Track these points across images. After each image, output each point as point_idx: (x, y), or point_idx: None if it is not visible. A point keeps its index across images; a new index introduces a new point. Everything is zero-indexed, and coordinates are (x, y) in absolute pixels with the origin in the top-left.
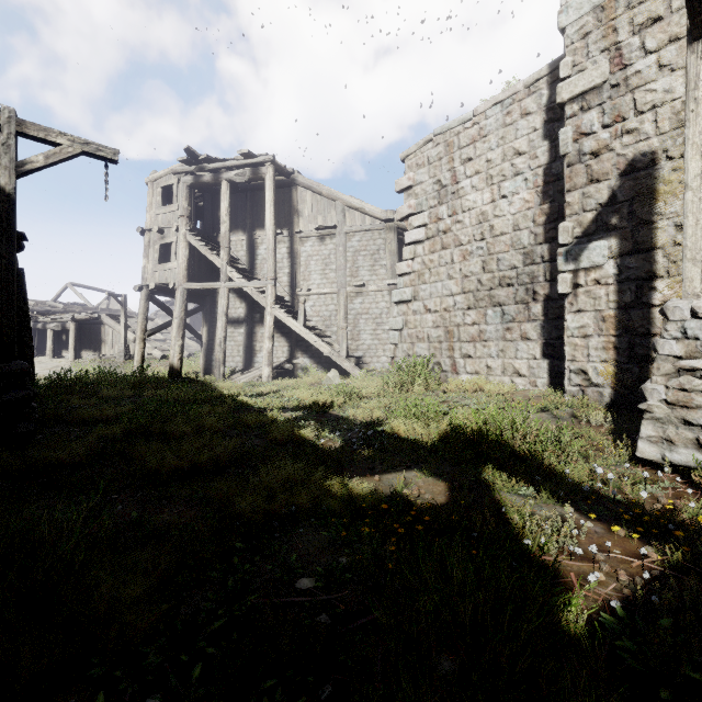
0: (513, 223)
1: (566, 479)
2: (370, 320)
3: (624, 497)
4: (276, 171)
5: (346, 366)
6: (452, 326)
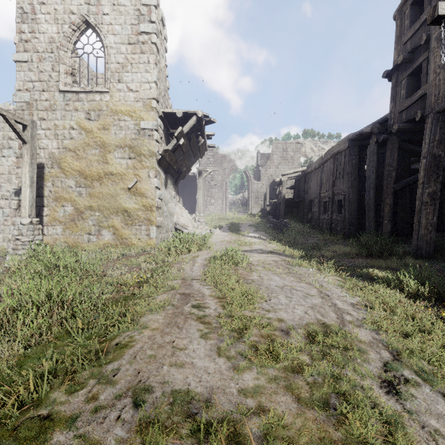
0: (9, 170)
1: None
2: None
3: None
4: None
5: None
6: None
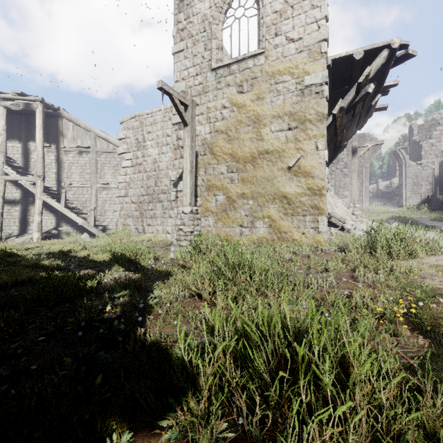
0: (166, 166)
1: (138, 265)
2: (112, 204)
3: (155, 269)
4: (45, 107)
5: (93, 231)
6: (143, 210)
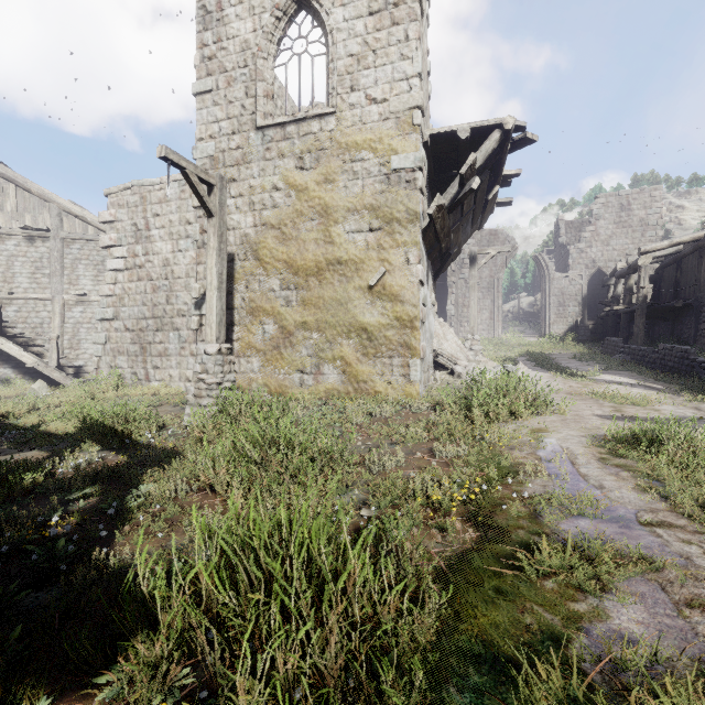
0: (186, 271)
1: (126, 440)
2: (93, 330)
3: (156, 444)
4: None
5: (56, 377)
6: (146, 343)
